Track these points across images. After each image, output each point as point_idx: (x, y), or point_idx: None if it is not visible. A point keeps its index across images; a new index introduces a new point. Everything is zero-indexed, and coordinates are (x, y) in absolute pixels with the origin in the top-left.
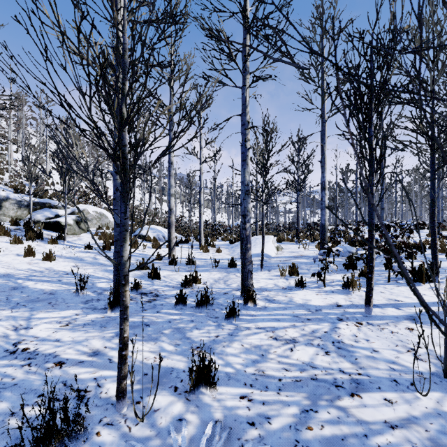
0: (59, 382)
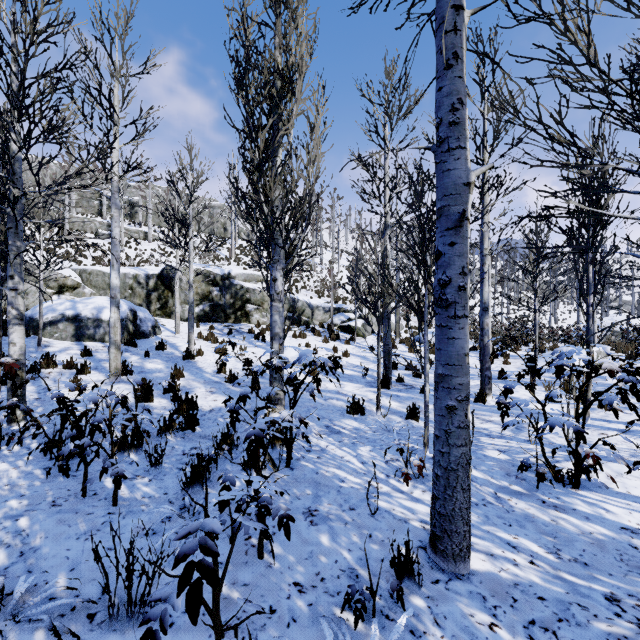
0: None
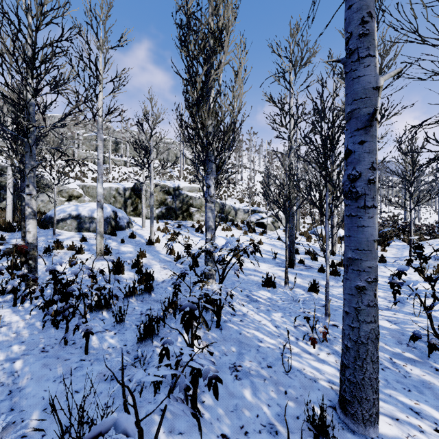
0: None
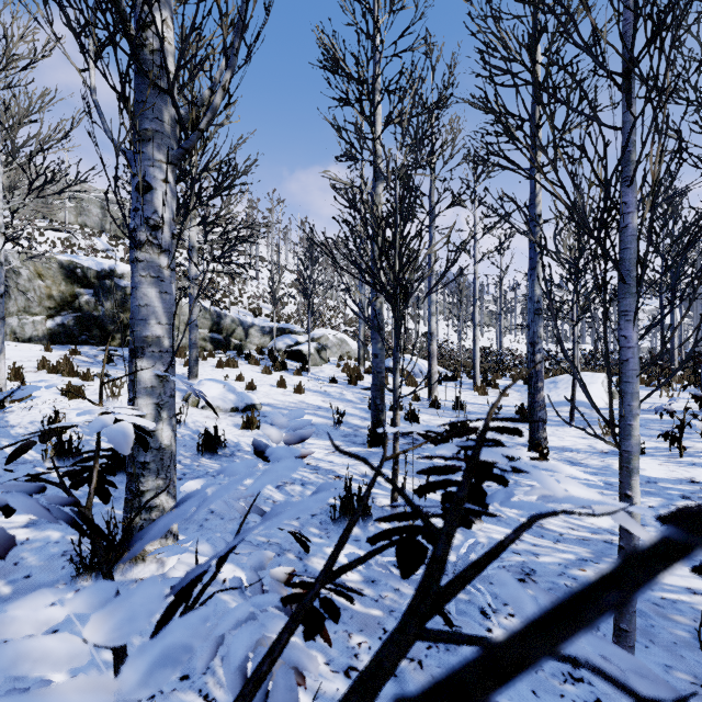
0: (341, 488)
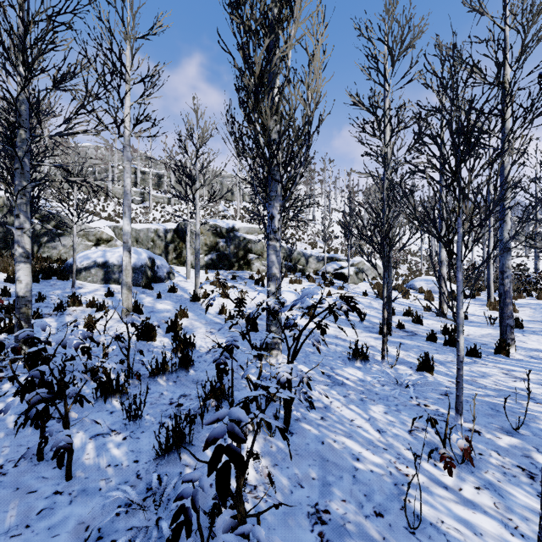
0: None
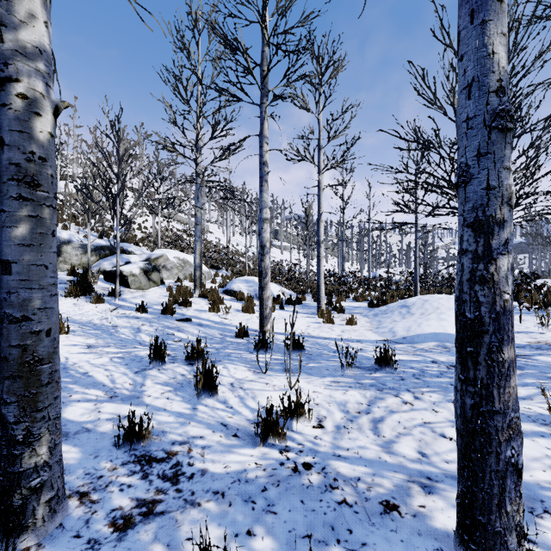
0: None
